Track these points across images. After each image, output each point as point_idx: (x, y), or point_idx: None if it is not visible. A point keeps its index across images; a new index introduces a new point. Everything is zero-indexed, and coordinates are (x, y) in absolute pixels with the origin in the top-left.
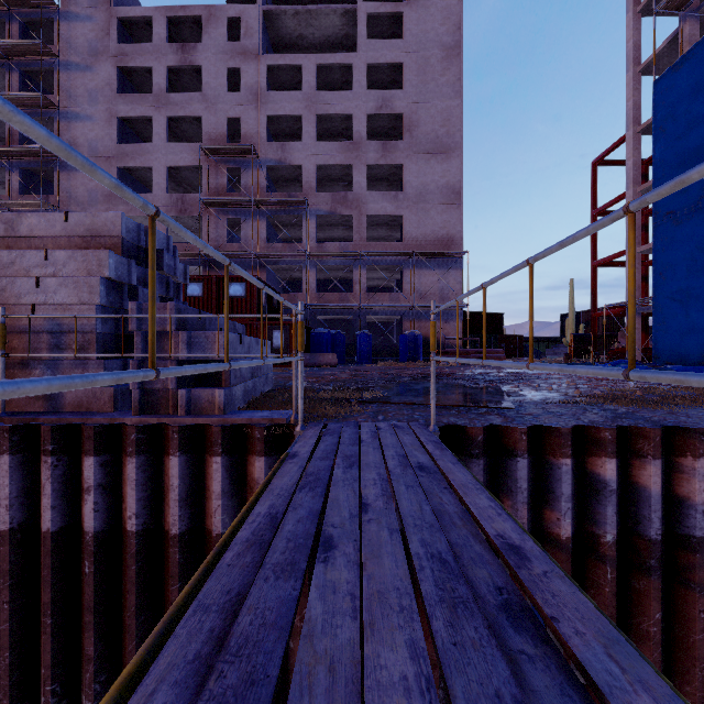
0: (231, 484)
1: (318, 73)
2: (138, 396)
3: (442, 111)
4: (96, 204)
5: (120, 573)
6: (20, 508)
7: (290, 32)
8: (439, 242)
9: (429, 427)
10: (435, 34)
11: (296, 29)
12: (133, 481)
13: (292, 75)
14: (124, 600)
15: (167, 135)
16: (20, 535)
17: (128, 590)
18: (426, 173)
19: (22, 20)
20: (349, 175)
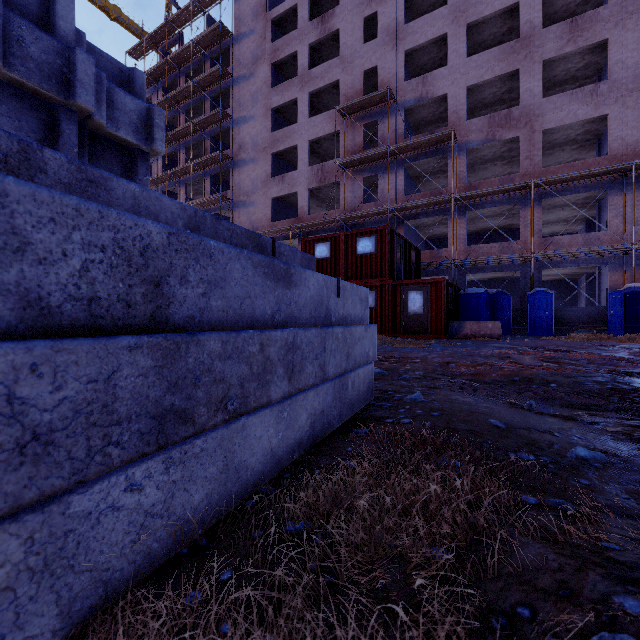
0: None
1: None
2: None
3: None
4: (256, 190)
5: None
6: None
7: None
8: None
9: None
10: None
11: None
12: None
13: None
14: None
15: (309, 111)
16: None
17: None
18: None
19: (212, 57)
20: (512, 90)
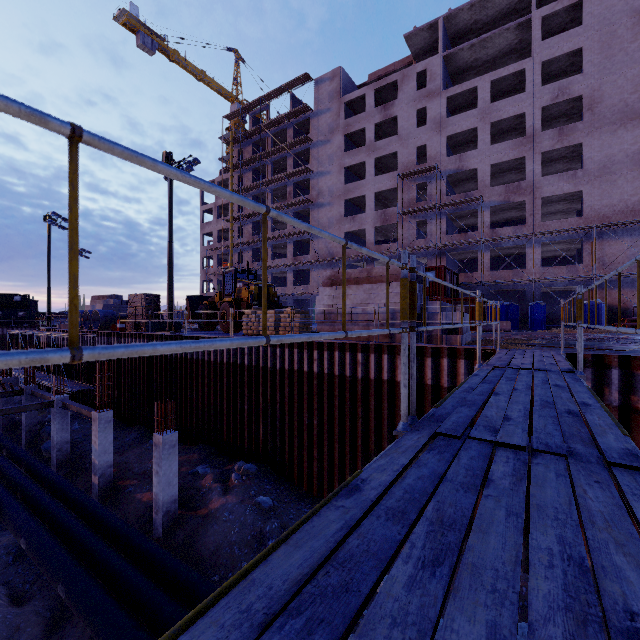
0: (467, 371)
1: (491, 85)
2: (426, 337)
3: (633, 78)
4: (332, 226)
5: (423, 400)
6: (389, 373)
7: (466, 60)
8: (629, 210)
9: (560, 352)
10: (623, 4)
11: (471, 56)
12: (430, 366)
13: (467, 95)
14: (425, 409)
15: (374, 171)
16: (389, 382)
17: (428, 405)
18: (611, 145)
19: (295, 125)
20: (522, 164)
